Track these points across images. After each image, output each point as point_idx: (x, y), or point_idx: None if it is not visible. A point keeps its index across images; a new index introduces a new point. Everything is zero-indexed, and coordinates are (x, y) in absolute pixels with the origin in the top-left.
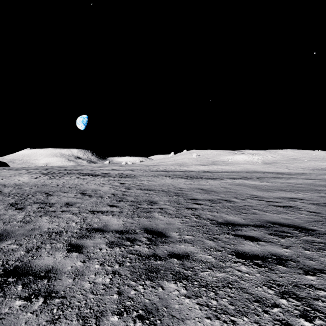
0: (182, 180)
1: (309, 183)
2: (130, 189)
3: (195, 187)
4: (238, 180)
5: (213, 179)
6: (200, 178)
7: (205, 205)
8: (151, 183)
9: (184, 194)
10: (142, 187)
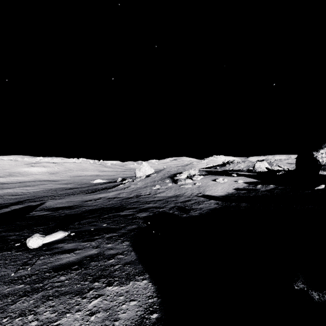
0: None
1: (48, 186)
2: None
3: (2, 192)
4: (22, 187)
5: (10, 188)
6: (2, 189)
7: (7, 195)
8: None
9: None
10: None
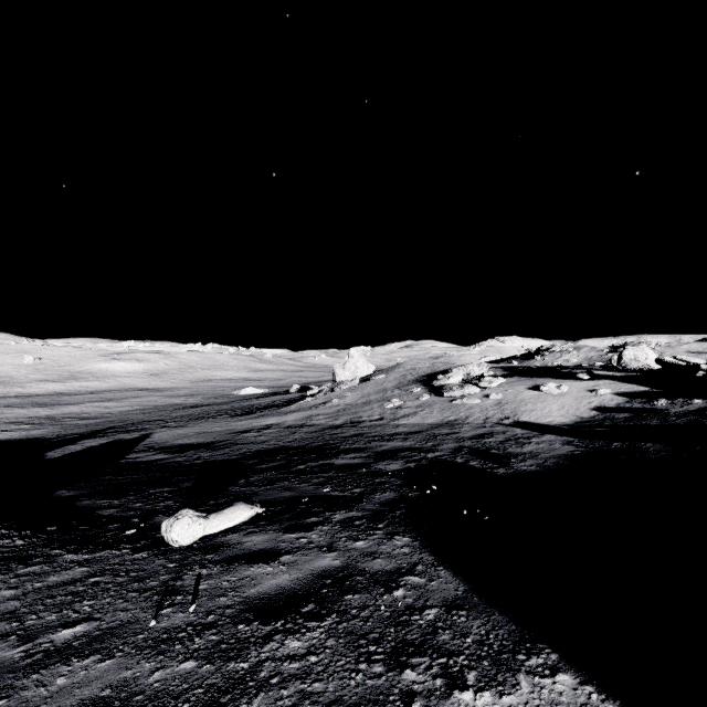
0: (38, 409)
1: (149, 400)
2: (0, 420)
3: (58, 412)
4: (98, 403)
5: (73, 405)
6: (59, 405)
7: (69, 418)
8: (8, 415)
9: (53, 417)
10: (8, 418)
